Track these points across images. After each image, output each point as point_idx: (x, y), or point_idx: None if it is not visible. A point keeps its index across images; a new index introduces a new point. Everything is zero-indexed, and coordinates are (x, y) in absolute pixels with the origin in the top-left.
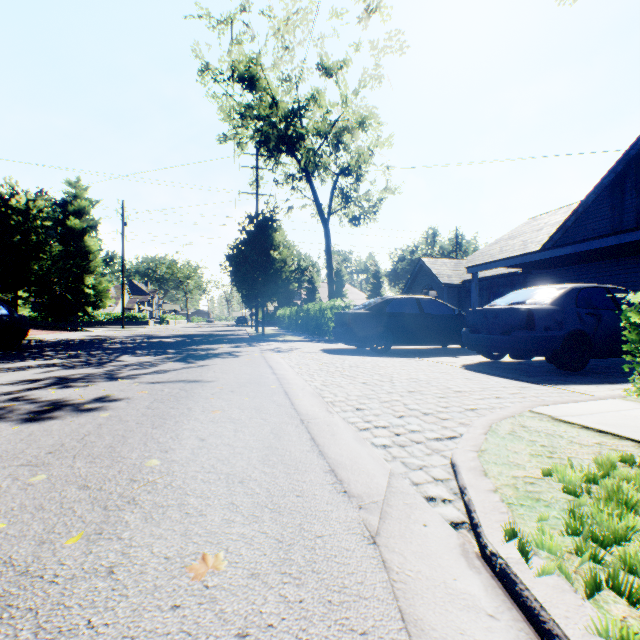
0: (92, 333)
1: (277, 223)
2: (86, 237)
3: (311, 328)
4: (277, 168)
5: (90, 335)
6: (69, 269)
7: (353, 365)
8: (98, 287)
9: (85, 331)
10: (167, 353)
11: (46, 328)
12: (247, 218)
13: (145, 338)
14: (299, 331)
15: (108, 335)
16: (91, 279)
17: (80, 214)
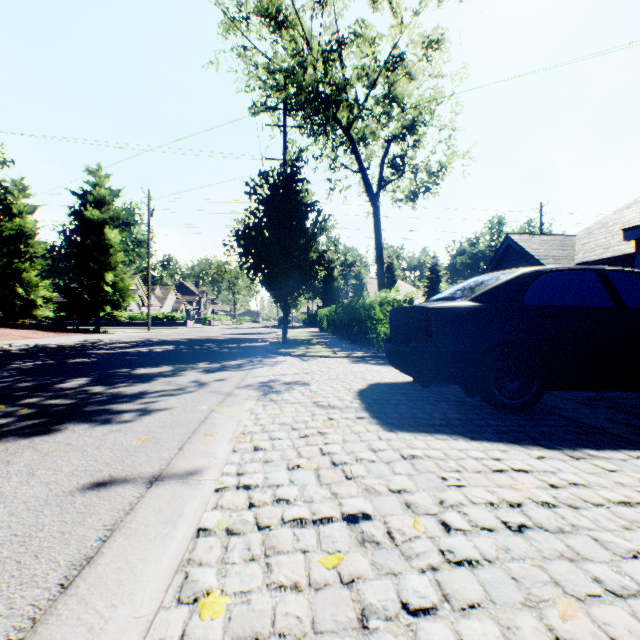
0: (96, 336)
1: (303, 183)
2: (106, 229)
3: (352, 333)
4: (314, 136)
5: (86, 339)
6: (88, 265)
7: (533, 637)
8: (119, 284)
9: (103, 333)
10: (41, 392)
11: (62, 330)
12: (258, 175)
13: (131, 345)
14: (338, 336)
15: (105, 339)
16: (110, 275)
17: (101, 204)
